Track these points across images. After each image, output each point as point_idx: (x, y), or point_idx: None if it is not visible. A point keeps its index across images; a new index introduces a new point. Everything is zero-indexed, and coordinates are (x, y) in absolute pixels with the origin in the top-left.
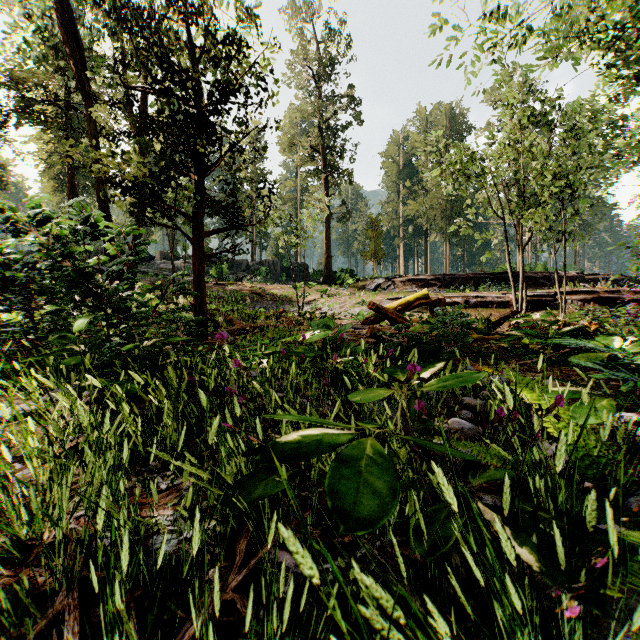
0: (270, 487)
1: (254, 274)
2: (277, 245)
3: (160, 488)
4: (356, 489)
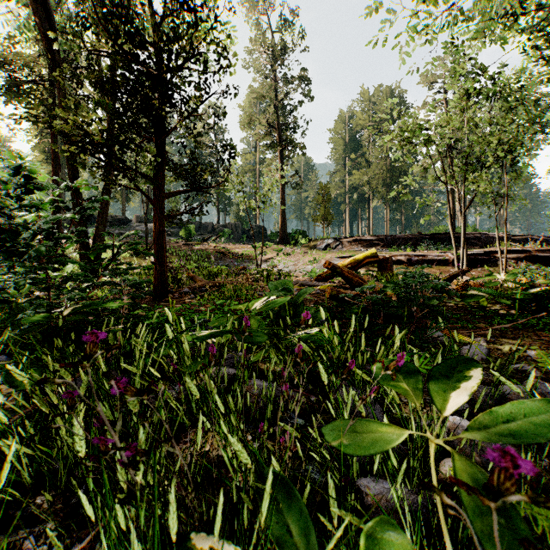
0: None
1: (218, 235)
2: (239, 210)
3: None
4: None
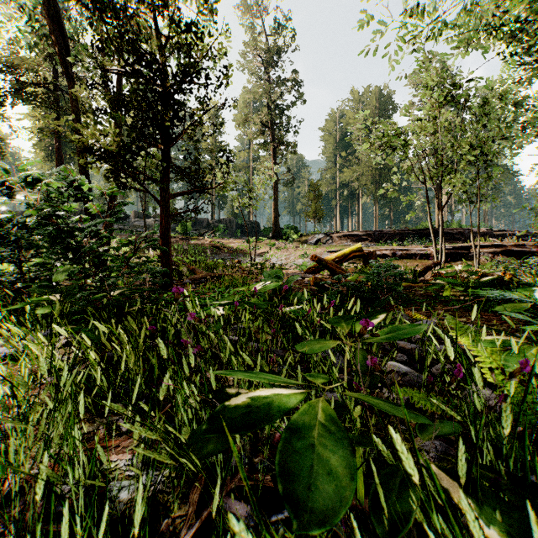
0: (222, 441)
1: (213, 230)
2: (233, 206)
3: (121, 430)
4: (311, 468)
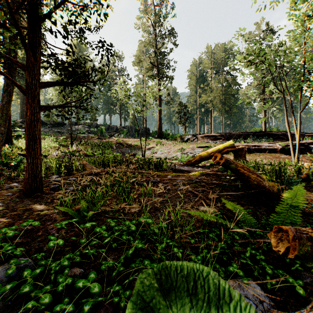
0: None
1: (119, 133)
2: (133, 118)
3: None
4: None
